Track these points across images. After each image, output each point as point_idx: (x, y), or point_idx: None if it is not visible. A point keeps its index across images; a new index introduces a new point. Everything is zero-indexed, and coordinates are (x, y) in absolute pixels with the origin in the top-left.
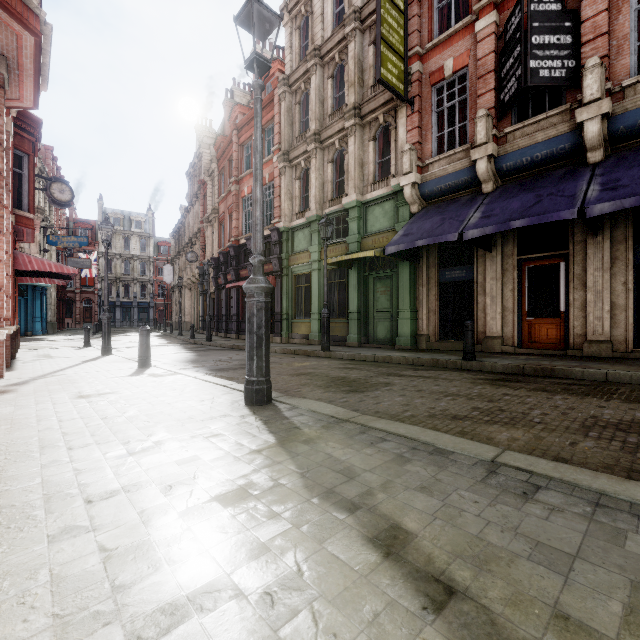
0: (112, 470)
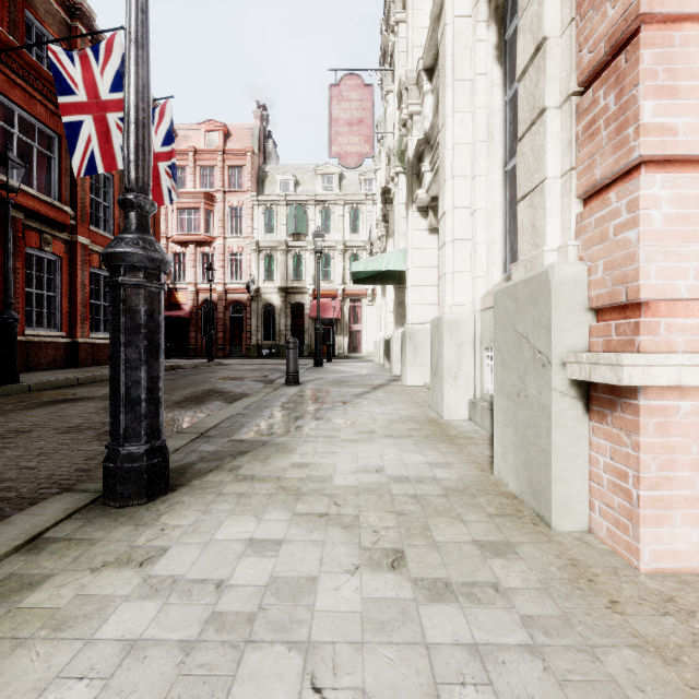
0: (398, 447)
